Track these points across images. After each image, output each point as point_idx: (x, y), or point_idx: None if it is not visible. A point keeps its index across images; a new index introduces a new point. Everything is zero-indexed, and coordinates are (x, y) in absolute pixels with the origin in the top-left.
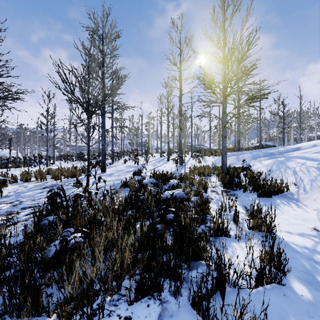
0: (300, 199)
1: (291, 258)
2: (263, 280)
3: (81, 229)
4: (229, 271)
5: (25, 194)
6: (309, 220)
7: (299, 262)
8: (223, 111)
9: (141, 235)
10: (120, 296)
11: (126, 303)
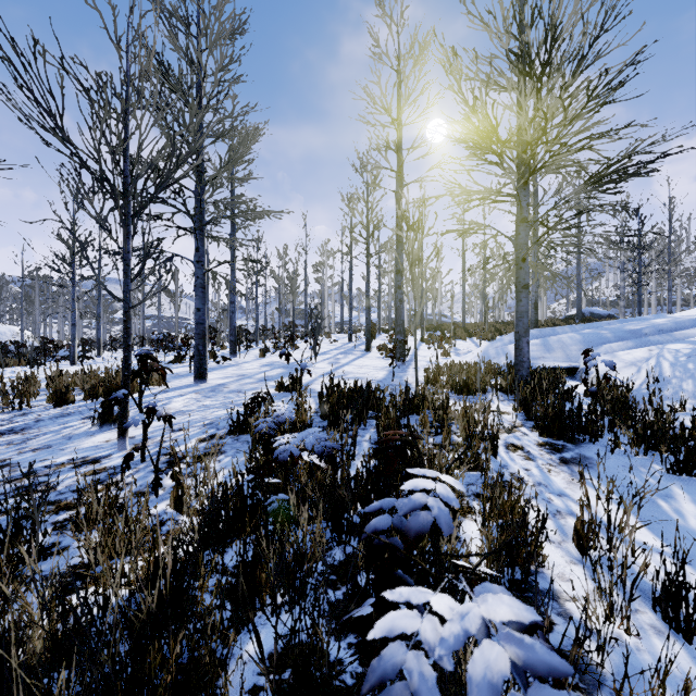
0: None
1: None
2: None
3: None
4: None
5: None
6: None
7: None
8: (520, 217)
9: None
10: None
11: None
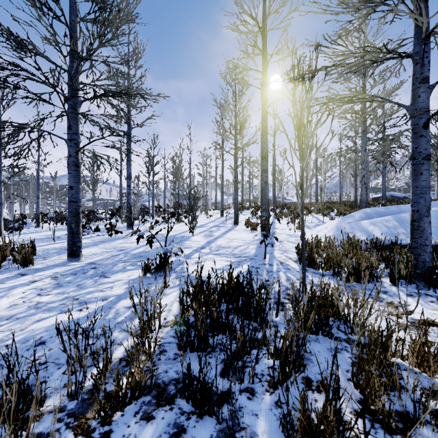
0: None
1: None
2: None
3: None
4: None
5: None
6: None
7: None
8: (421, 77)
9: None
10: None
11: None
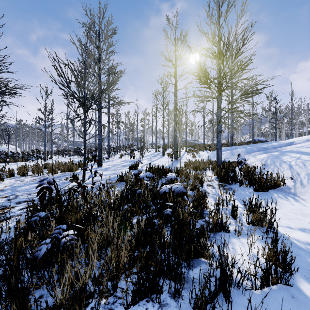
0: (297, 193)
1: (295, 255)
2: (269, 280)
3: (74, 227)
4: (232, 270)
5: (21, 188)
6: (309, 214)
7: (304, 259)
8: (218, 106)
9: (138, 231)
10: (116, 299)
11: (122, 306)
